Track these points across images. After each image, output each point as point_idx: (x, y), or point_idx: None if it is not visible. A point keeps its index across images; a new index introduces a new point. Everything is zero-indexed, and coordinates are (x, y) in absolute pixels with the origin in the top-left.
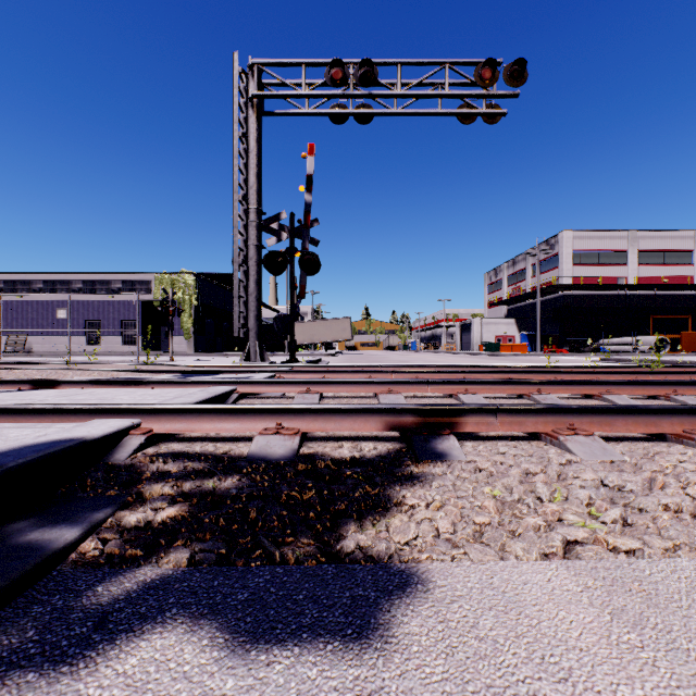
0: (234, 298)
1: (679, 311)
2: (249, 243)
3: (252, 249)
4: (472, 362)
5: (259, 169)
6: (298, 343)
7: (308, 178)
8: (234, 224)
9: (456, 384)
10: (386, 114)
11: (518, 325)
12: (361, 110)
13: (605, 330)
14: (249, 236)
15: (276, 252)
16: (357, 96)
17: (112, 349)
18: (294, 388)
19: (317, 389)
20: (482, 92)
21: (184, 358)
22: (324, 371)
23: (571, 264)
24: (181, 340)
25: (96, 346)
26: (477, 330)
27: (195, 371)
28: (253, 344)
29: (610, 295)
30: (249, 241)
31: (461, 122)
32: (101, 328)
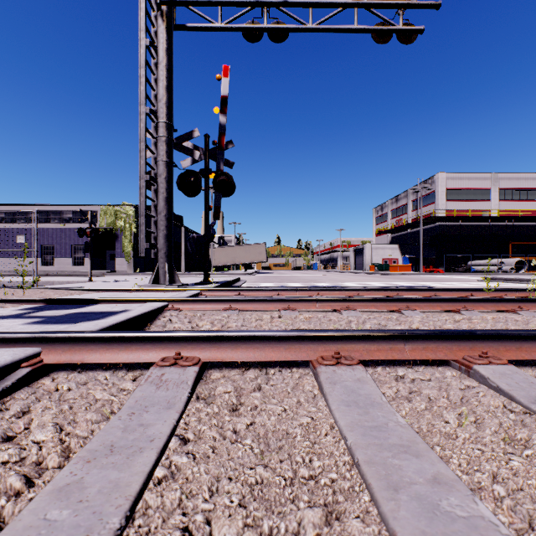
0: (141, 216)
1: (532, 238)
2: (158, 158)
3: (161, 165)
4: (374, 281)
5: (169, 81)
6: (222, 264)
7: (222, 100)
8: (141, 138)
9: (456, 340)
10: (301, 30)
11: (400, 250)
12: (276, 25)
13: (472, 253)
14: (158, 152)
15: (189, 171)
16: (271, 3)
17: (64, 269)
18: (152, 351)
19: (196, 353)
20: (402, 2)
21: (112, 278)
22: (230, 299)
23: (445, 200)
24: (122, 262)
25: (50, 266)
26: (368, 253)
27: (63, 300)
28: (162, 265)
29: (476, 225)
30: (158, 157)
31: (376, 41)
32: (54, 252)
